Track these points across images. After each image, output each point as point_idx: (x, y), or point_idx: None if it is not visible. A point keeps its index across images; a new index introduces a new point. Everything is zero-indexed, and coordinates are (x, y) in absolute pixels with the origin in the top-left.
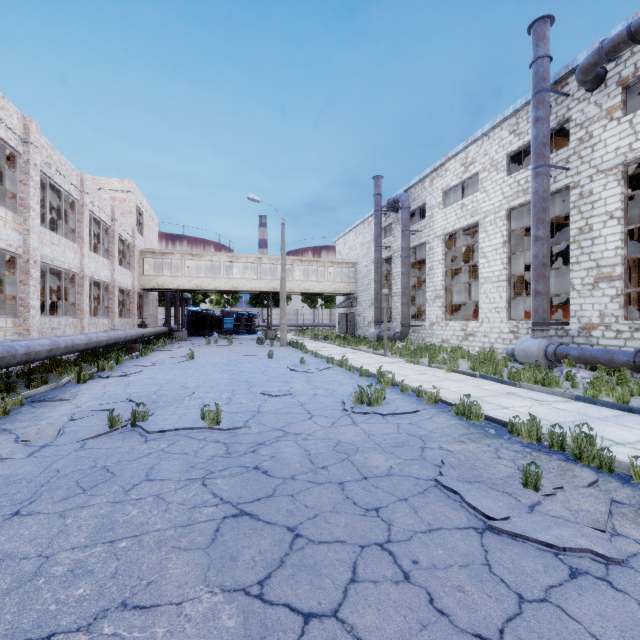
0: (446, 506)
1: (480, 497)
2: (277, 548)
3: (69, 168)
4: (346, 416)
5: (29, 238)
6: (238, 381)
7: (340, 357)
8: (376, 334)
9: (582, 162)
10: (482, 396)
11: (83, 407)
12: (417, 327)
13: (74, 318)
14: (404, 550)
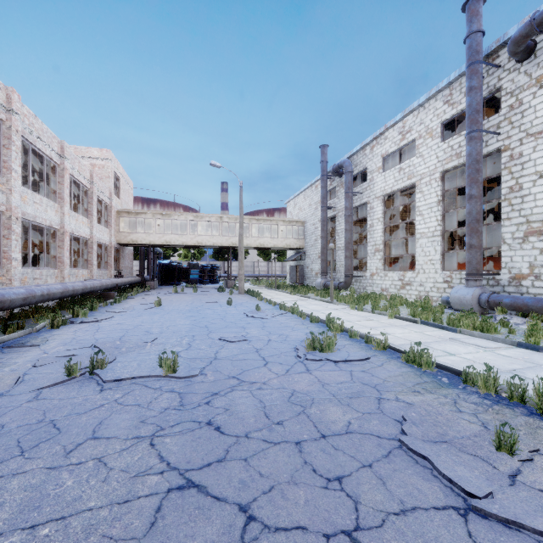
0: (416, 475)
1: (452, 464)
2: (226, 539)
3: (50, 136)
4: (300, 363)
5: (11, 197)
6: (199, 327)
7: (291, 304)
8: (322, 283)
9: (512, 127)
10: (427, 342)
11: (49, 353)
12: (359, 277)
13: (55, 269)
14: (378, 542)
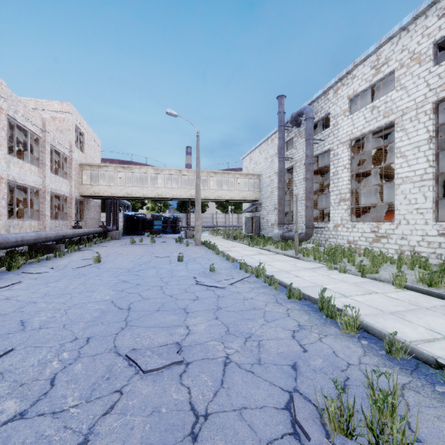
0: None
1: None
2: None
3: None
4: None
5: None
6: (116, 308)
7: (252, 260)
8: (280, 234)
9: None
10: None
11: None
12: (320, 228)
13: None
14: None
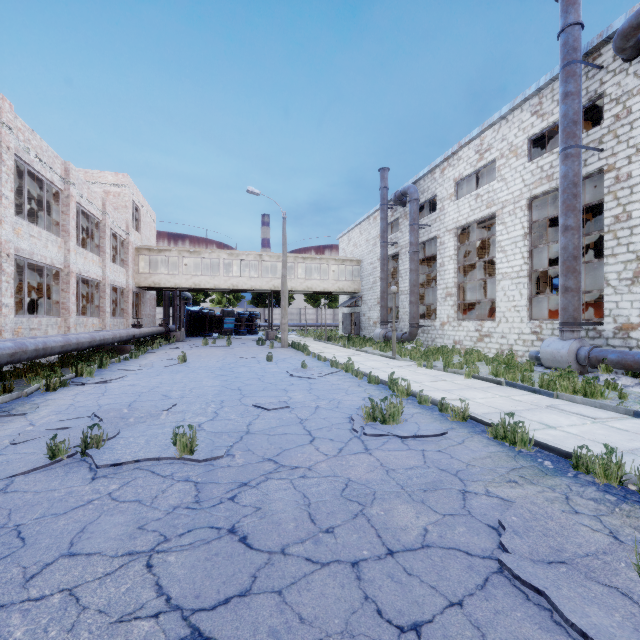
0: (530, 622)
1: (581, 602)
2: None
3: (52, 155)
4: (356, 439)
5: (0, 229)
6: (230, 389)
7: (345, 360)
8: (382, 335)
9: (618, 142)
10: (517, 410)
11: (37, 424)
12: (426, 327)
13: (58, 317)
14: None
